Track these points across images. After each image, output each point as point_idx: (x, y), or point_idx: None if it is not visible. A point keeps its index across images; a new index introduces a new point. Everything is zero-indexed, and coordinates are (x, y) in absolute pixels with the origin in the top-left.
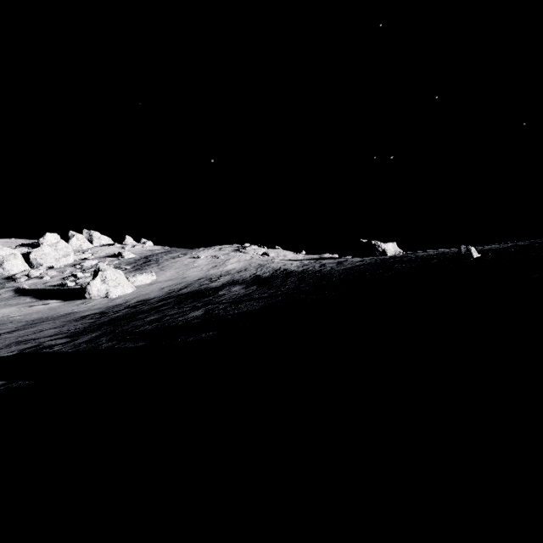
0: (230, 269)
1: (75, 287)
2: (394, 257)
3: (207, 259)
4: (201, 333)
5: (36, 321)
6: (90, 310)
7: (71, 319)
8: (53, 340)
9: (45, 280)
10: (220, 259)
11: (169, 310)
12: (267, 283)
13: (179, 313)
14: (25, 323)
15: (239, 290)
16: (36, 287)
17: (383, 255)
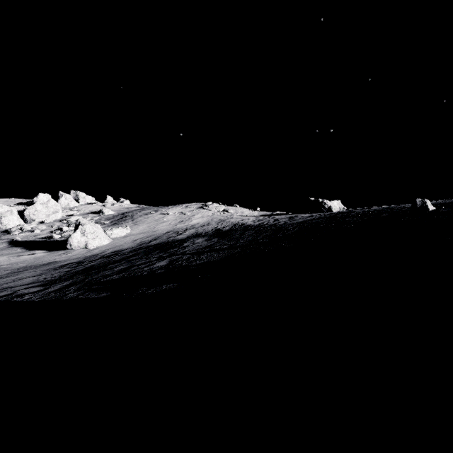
0: (194, 223)
1: (61, 239)
2: (341, 212)
3: (175, 215)
4: (162, 285)
5: (20, 269)
6: (69, 260)
7: (51, 268)
8: (27, 288)
9: (35, 233)
10: (186, 215)
11: (137, 260)
12: (227, 236)
13: (146, 263)
14: (10, 271)
15: (202, 242)
16: (28, 239)
17: (328, 211)
